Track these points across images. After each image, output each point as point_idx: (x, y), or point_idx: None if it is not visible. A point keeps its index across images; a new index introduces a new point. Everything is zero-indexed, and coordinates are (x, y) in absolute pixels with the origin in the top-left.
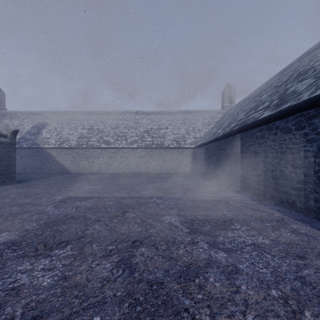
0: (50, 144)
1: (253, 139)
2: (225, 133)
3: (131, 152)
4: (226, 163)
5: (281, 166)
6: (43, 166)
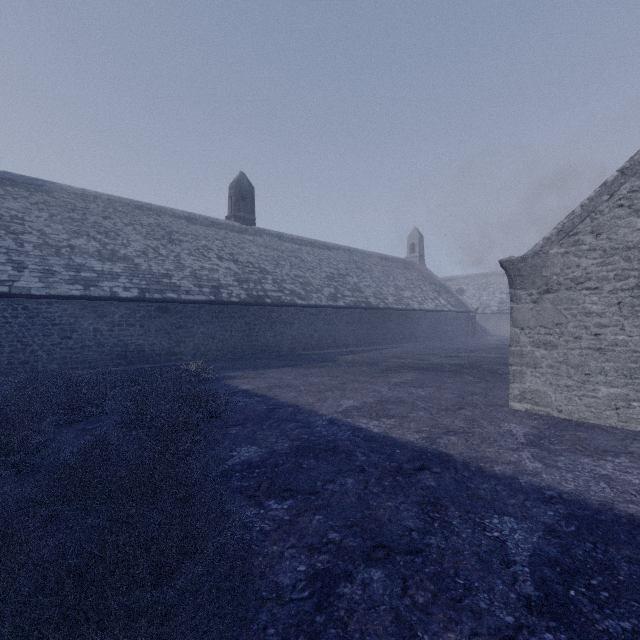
0: None
1: None
2: None
3: None
4: None
5: None
6: None
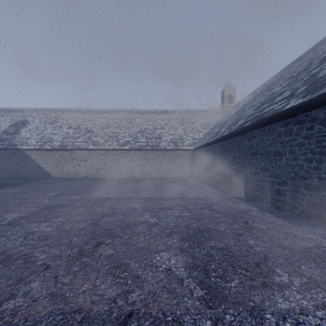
0: (30, 145)
1: (273, 136)
2: (233, 131)
3: (123, 154)
4: (234, 167)
5: (321, 172)
6: (21, 170)
